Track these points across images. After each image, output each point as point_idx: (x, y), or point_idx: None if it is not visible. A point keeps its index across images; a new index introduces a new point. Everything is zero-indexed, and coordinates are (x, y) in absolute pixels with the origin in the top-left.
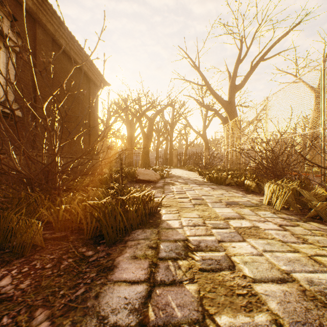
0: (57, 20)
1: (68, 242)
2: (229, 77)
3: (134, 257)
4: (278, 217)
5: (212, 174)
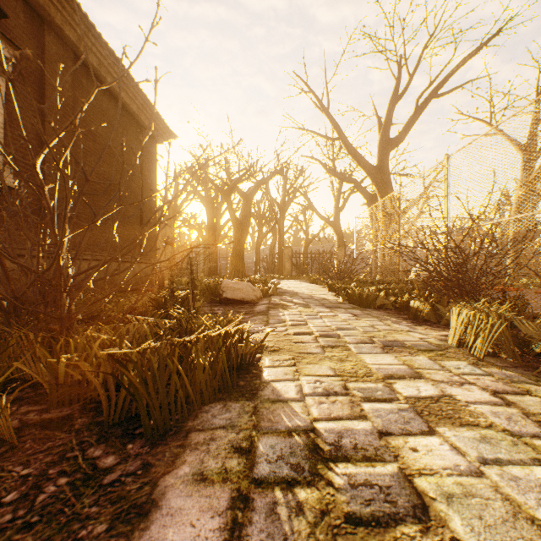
0: (83, 20)
1: (70, 432)
2: (378, 125)
3: (199, 476)
4: (486, 374)
5: (352, 290)
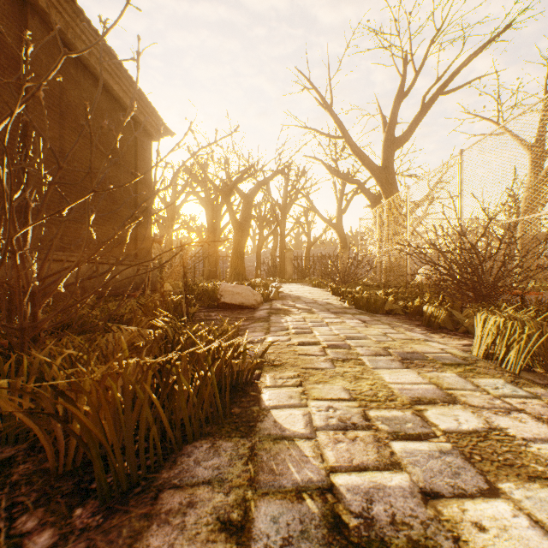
0: (70, 4)
1: (3, 488)
2: (383, 124)
3: None
4: (532, 397)
5: (358, 294)
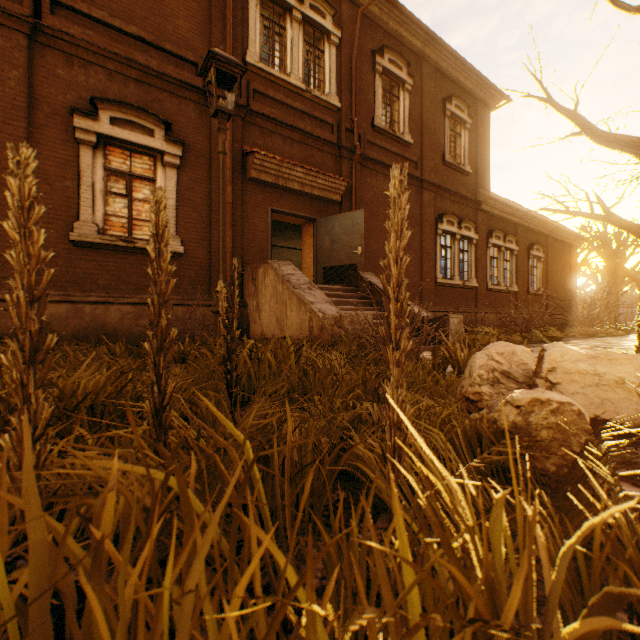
0: (558, 229)
1: None
2: None
3: None
4: None
5: None
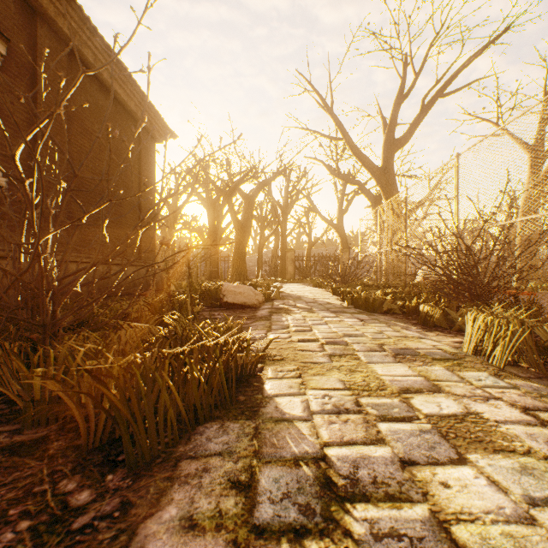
0: (77, 12)
1: (42, 459)
2: (383, 125)
3: (187, 522)
4: (511, 387)
5: (358, 294)
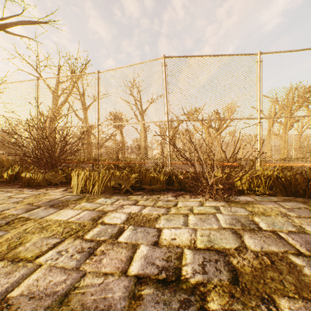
0: None
1: None
2: None
3: None
4: (118, 200)
5: None
